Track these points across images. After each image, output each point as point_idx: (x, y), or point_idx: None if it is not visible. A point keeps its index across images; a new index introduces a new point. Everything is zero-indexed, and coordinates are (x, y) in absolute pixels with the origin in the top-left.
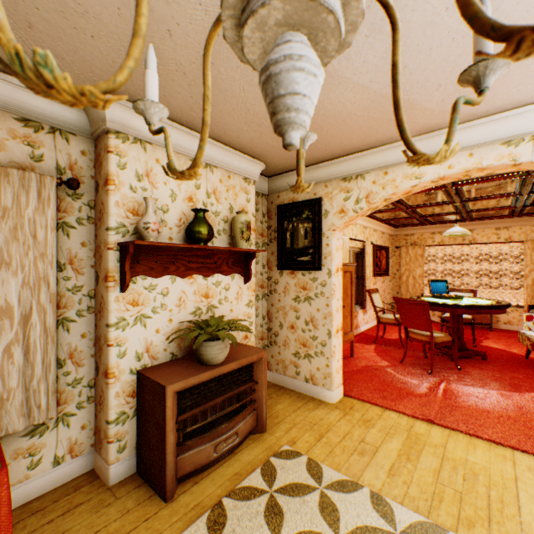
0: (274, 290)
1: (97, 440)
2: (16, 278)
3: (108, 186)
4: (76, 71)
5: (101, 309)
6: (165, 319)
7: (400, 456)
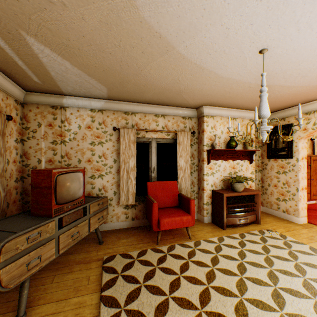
0: (265, 168)
1: (198, 210)
2: (183, 160)
3: (203, 132)
4: (198, 103)
5: (200, 170)
6: (219, 175)
7: None
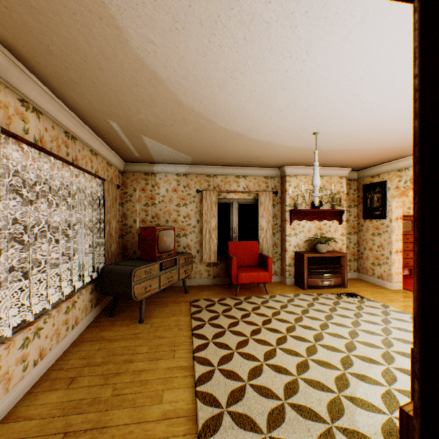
0: (360, 230)
1: (281, 272)
2: (264, 220)
3: (286, 192)
4: (279, 164)
5: (283, 231)
6: (303, 236)
7: None
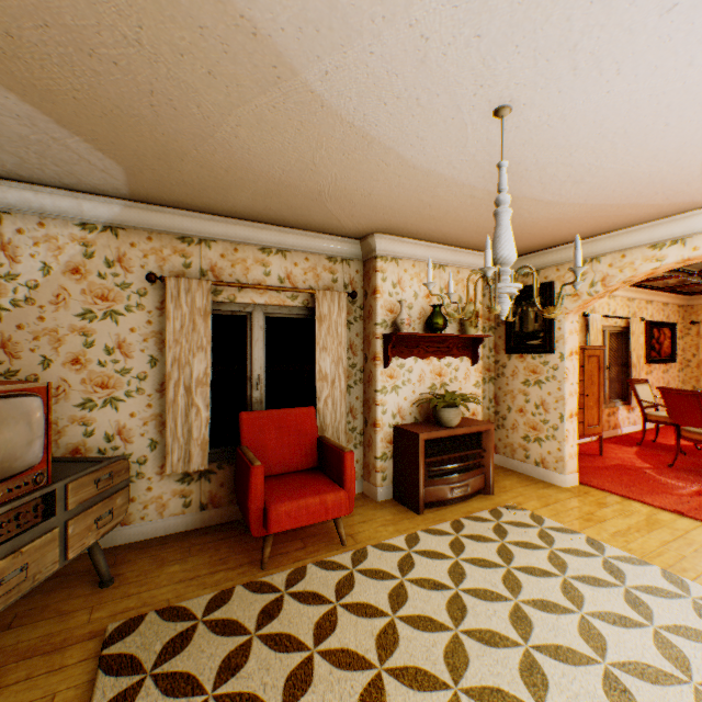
0: (501, 374)
1: (365, 472)
2: (329, 357)
3: (376, 295)
4: (364, 227)
5: (369, 380)
6: (410, 390)
7: (629, 528)
